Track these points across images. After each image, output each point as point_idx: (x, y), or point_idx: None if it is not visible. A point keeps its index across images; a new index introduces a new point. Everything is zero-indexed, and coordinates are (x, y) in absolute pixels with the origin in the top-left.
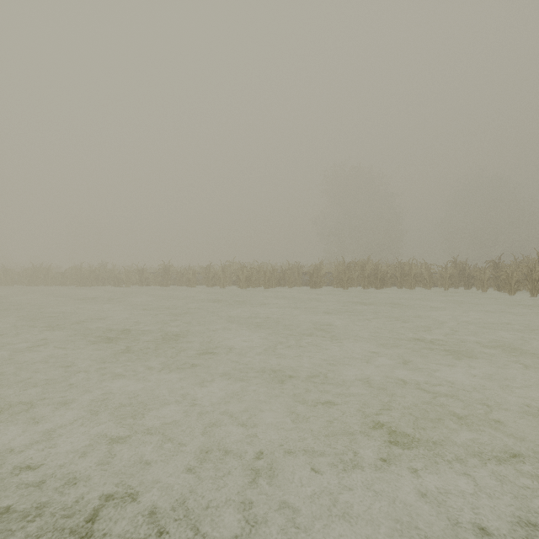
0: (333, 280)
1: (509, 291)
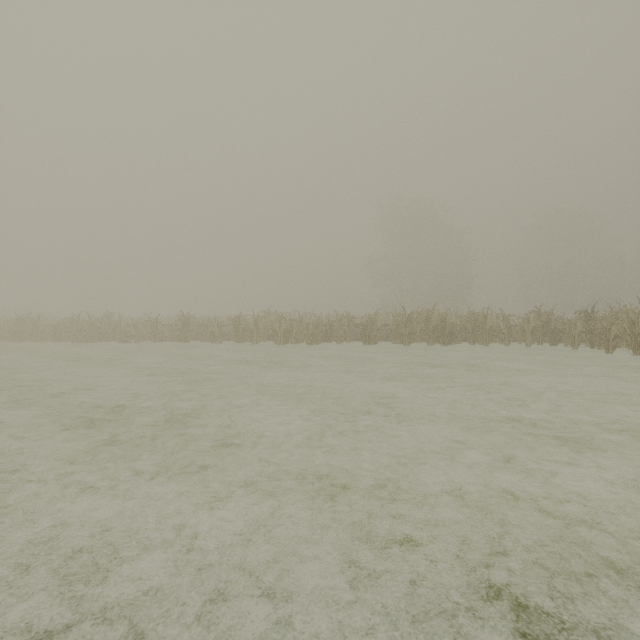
0: (391, 335)
1: (606, 349)
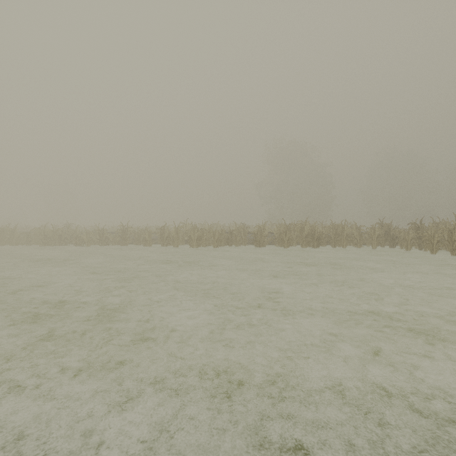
0: (275, 240)
1: (431, 251)
